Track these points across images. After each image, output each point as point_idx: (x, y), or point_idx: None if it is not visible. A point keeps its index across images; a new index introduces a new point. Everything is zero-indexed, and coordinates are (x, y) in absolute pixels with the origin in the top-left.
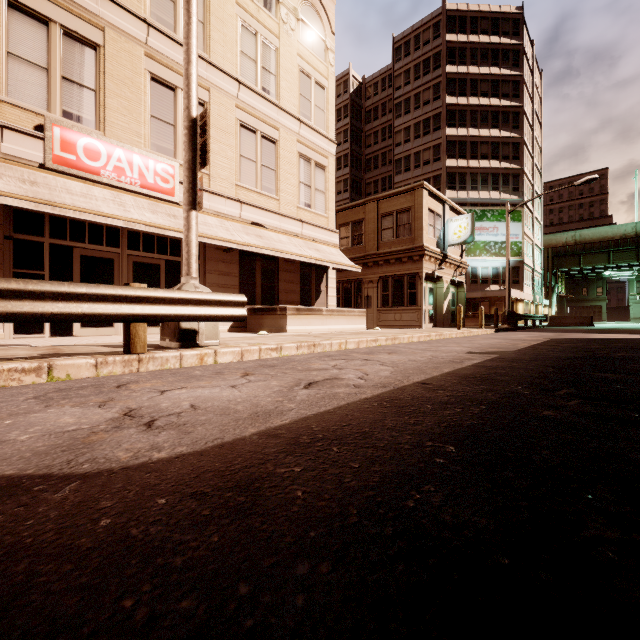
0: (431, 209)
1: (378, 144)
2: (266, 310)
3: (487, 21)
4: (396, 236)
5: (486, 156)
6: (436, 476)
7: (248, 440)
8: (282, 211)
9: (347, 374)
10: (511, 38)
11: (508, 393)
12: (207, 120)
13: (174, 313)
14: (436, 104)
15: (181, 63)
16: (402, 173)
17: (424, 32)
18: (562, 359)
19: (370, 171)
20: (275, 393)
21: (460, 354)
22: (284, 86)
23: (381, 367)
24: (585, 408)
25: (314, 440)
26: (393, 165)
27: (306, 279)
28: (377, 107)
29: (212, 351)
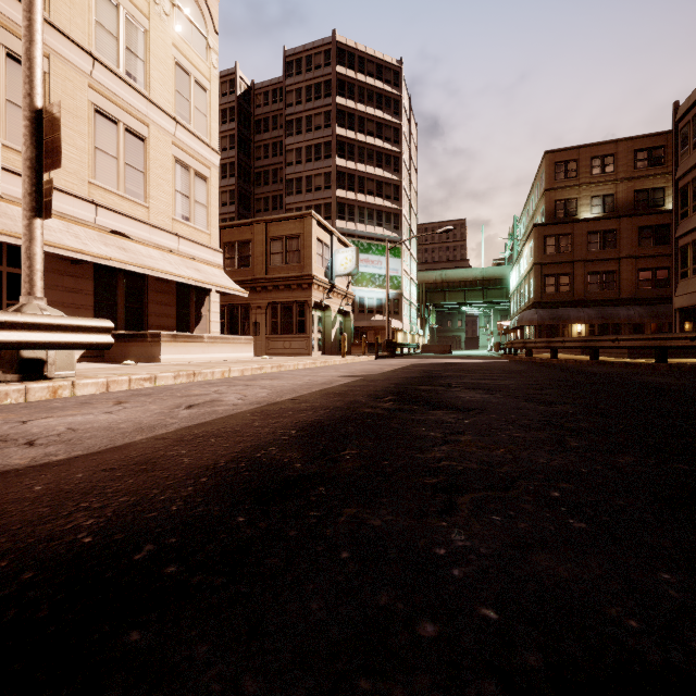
0: (320, 239)
1: (269, 159)
2: (132, 336)
3: (373, 65)
4: (286, 262)
5: (372, 192)
6: (279, 444)
7: (139, 443)
8: (153, 221)
9: (228, 397)
10: (393, 87)
11: (351, 401)
12: (59, 116)
13: (17, 340)
14: (327, 132)
15: (3, 12)
16: (294, 195)
17: (316, 55)
18: (406, 378)
19: (260, 186)
20: (156, 414)
21: (334, 378)
22: (156, 76)
23: (261, 390)
24: (392, 406)
25: (196, 437)
26: (285, 185)
27: (184, 302)
28: (268, 118)
29: (69, 383)
